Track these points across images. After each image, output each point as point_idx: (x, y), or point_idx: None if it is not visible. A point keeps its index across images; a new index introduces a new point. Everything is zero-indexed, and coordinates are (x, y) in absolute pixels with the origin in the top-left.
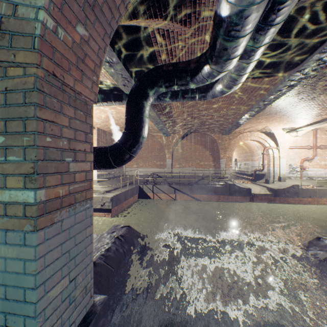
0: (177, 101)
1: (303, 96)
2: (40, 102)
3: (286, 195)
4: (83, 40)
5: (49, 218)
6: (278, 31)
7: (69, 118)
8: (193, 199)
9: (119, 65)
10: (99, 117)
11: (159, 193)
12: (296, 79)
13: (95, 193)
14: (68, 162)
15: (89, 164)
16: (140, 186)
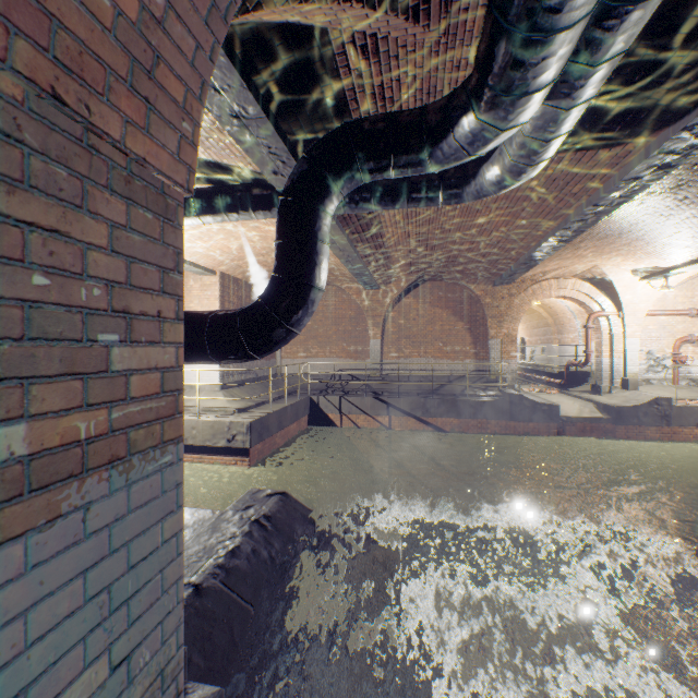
0: (394, 209)
1: (689, 192)
2: (9, 172)
3: (641, 422)
4: (148, 13)
5: (43, 505)
6: (644, 27)
7: (111, 225)
8: (429, 427)
9: (263, 123)
10: (223, 249)
11: (353, 415)
12: (678, 149)
13: (215, 413)
14: (106, 344)
15: (171, 350)
16: (312, 398)
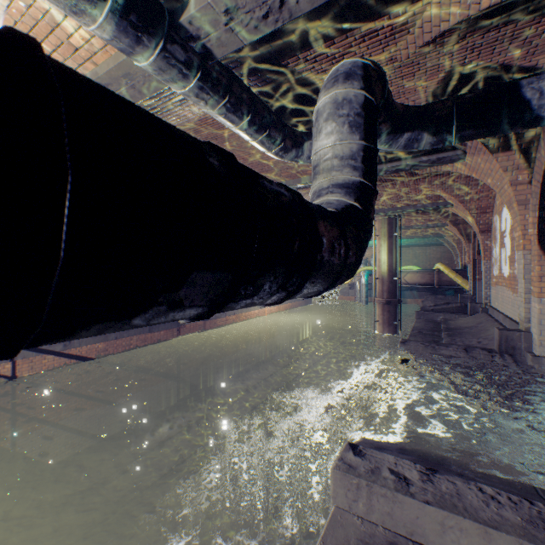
0: (250, 135)
1: None
2: None
3: (217, 316)
4: None
5: None
6: None
7: None
8: (72, 359)
9: None
10: None
11: None
12: None
13: None
14: None
15: None
16: None
